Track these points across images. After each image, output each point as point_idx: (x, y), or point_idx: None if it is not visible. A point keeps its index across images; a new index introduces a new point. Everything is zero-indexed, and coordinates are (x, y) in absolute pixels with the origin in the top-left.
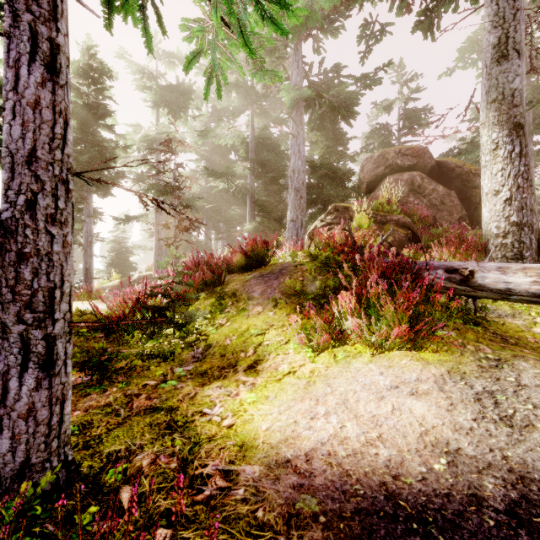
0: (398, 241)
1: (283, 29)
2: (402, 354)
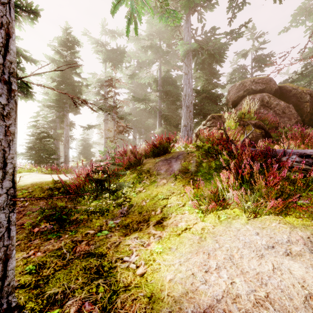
0: (255, 137)
1: None
2: (271, 218)
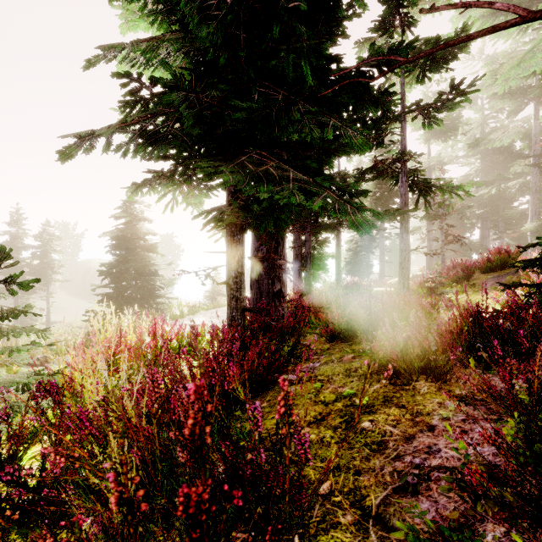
0: None
1: (471, 195)
2: None
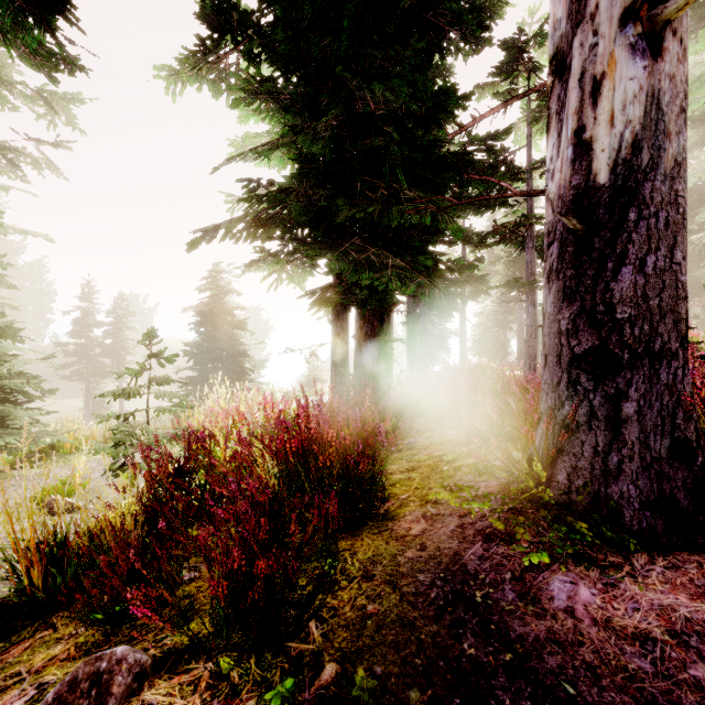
0: None
1: None
2: None
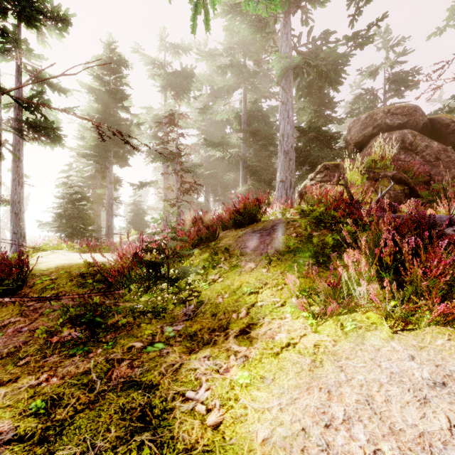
0: (394, 197)
1: None
2: (433, 331)
